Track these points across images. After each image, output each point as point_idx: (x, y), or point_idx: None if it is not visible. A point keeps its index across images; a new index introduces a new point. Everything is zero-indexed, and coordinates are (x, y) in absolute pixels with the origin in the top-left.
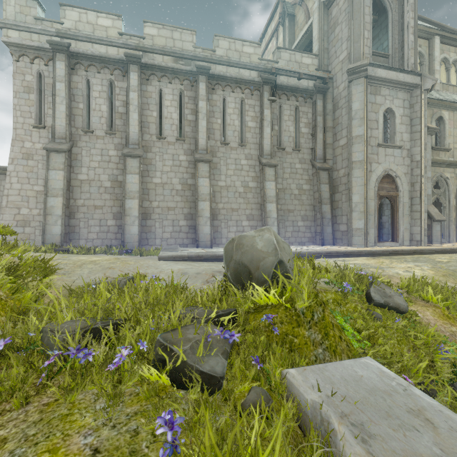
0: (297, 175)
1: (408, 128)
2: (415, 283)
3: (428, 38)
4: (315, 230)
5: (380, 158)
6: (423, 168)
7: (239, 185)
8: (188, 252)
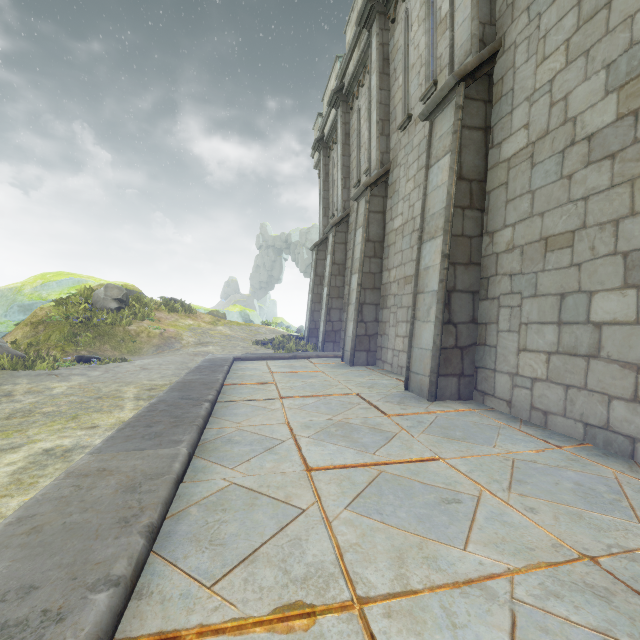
0: (618, 1)
1: None
2: None
3: None
4: None
5: None
6: None
7: (419, 209)
8: (228, 357)
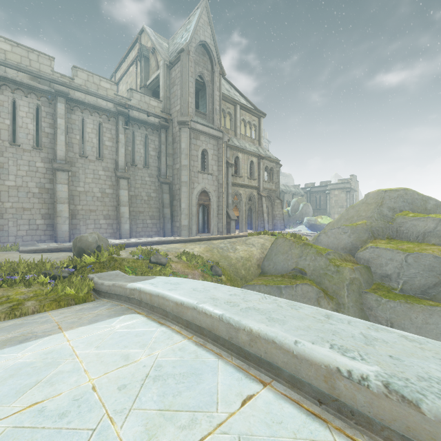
0: (147, 185)
1: (216, 162)
2: (184, 254)
3: (234, 105)
4: (160, 226)
5: (199, 180)
6: (224, 188)
7: (97, 191)
8: (47, 246)
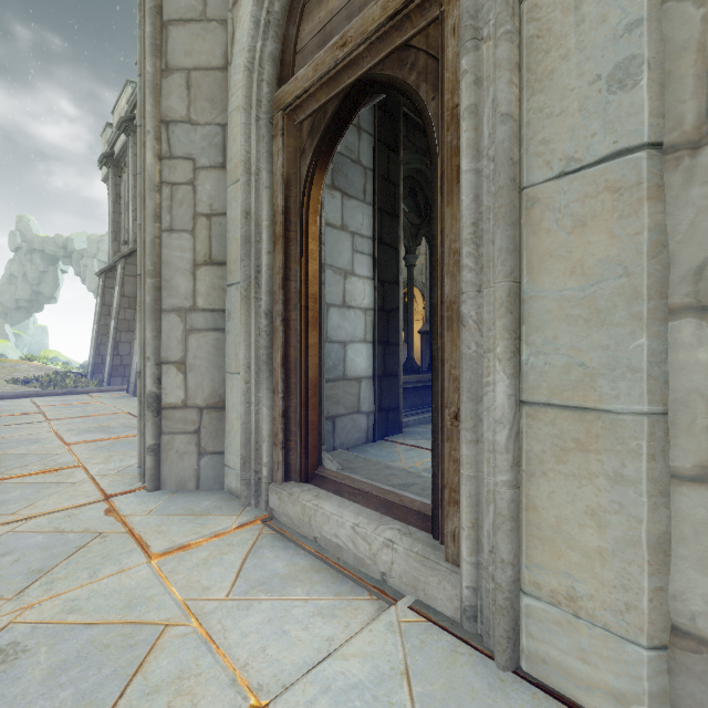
0: None
1: None
2: None
3: None
4: None
5: None
6: None
7: None
8: None
